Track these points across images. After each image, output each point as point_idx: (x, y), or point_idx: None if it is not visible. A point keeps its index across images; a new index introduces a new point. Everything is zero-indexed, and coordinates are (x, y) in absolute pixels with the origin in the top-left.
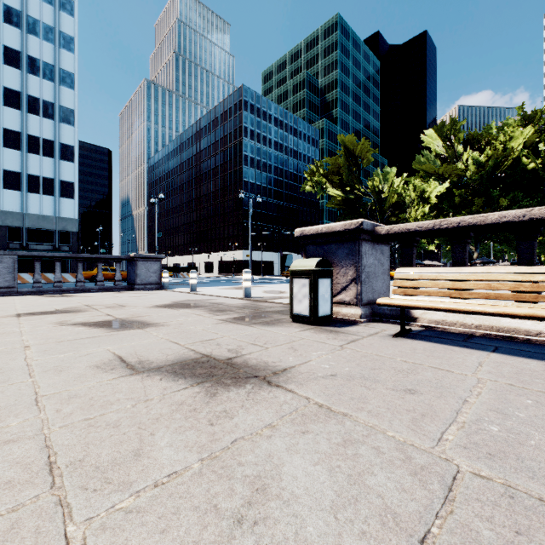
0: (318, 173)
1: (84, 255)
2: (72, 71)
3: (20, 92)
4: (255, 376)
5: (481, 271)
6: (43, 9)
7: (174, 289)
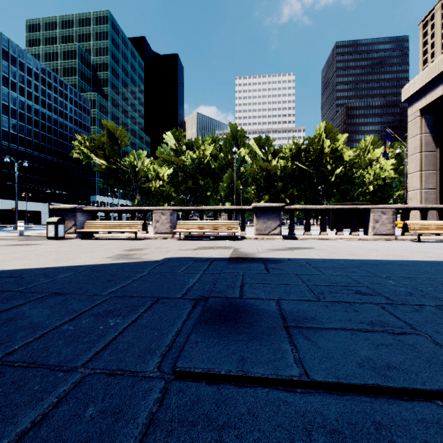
0: (84, 145)
1: None
2: None
3: None
4: (34, 244)
5: (105, 222)
6: None
7: None
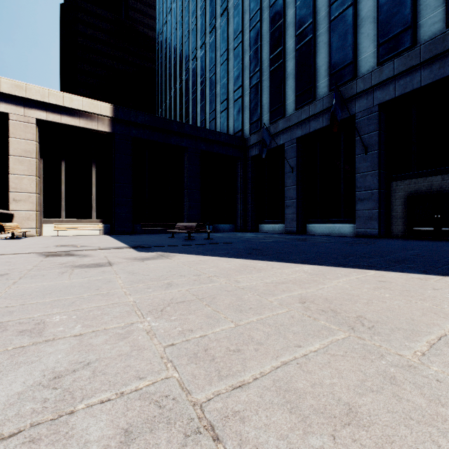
0: None
1: None
2: None
3: None
4: None
5: None
6: None
7: None
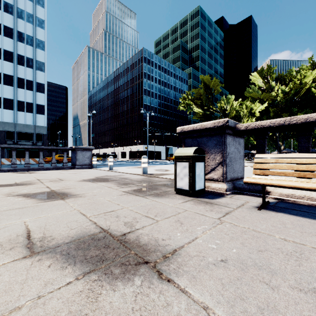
0: (187, 98)
1: (43, 147)
2: (43, 40)
3: (13, 52)
4: (145, 262)
5: None
6: (26, 4)
7: (100, 168)
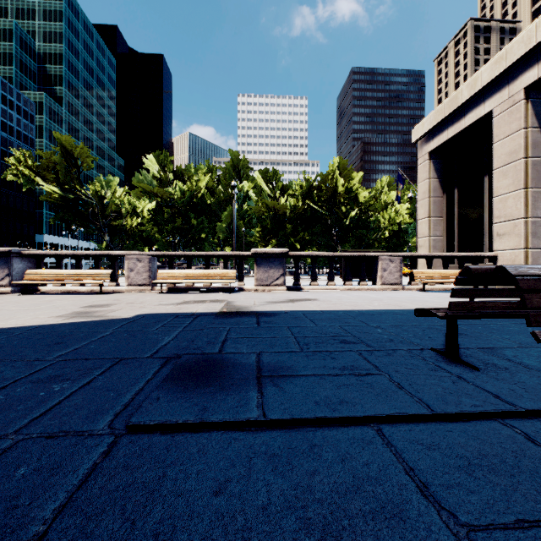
0: (25, 165)
1: None
2: None
3: None
4: None
5: (56, 271)
6: None
7: None
